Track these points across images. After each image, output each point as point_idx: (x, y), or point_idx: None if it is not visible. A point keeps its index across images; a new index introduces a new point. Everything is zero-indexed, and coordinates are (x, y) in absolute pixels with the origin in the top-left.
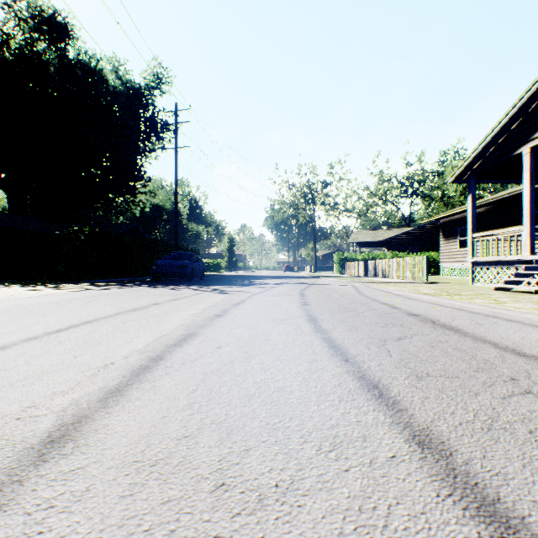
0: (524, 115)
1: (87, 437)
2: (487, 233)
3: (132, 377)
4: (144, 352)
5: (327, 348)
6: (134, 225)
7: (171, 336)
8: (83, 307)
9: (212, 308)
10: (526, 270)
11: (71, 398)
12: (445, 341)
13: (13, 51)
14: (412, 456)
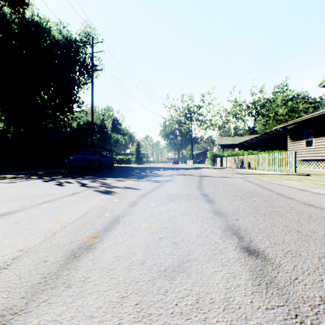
0: None
1: None
2: None
3: None
4: None
5: None
6: (72, 133)
7: None
8: None
9: None
10: None
11: None
12: None
13: None
14: None
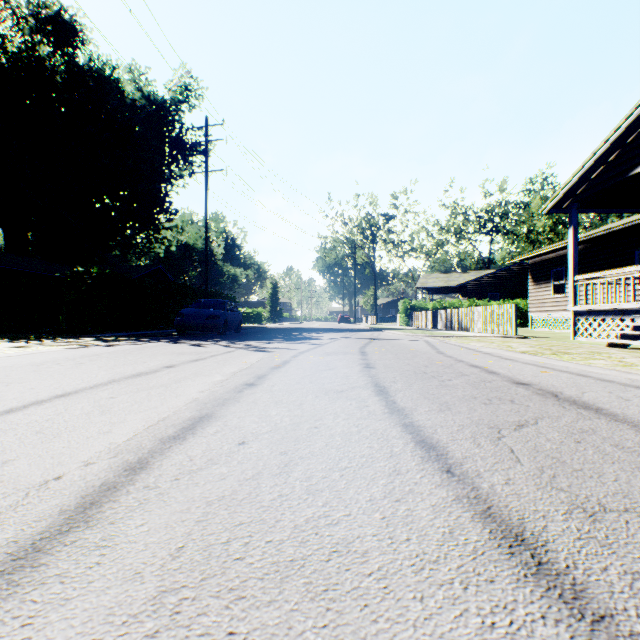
0: None
1: None
2: (593, 275)
3: (76, 512)
4: (120, 453)
5: (412, 444)
6: (158, 267)
7: (174, 421)
8: (69, 371)
9: (243, 372)
10: None
11: None
12: (591, 431)
13: (11, 56)
14: None
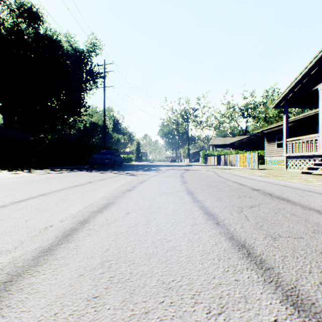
0: (320, 65)
1: (11, 298)
2: (295, 138)
3: (62, 237)
4: (75, 217)
5: (203, 214)
6: (80, 134)
7: (96, 205)
8: (42, 184)
9: (125, 185)
10: (321, 161)
11: (12, 257)
12: (283, 209)
13: (6, 29)
14: (292, 320)
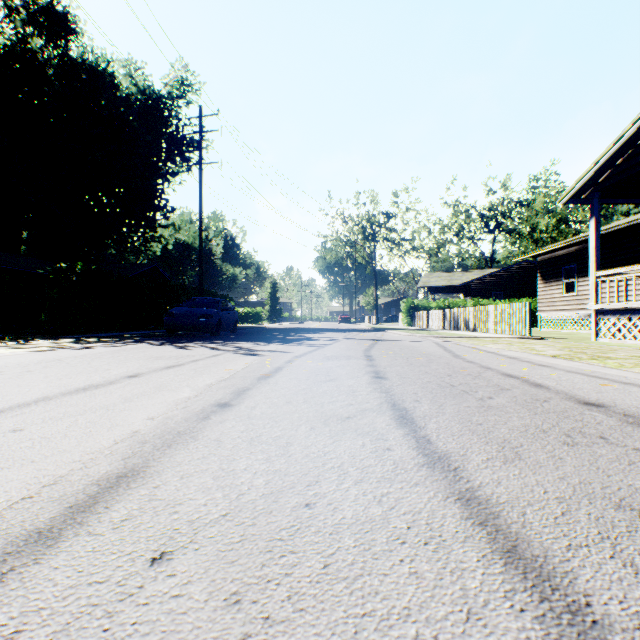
0: None
1: None
2: (618, 270)
3: None
4: None
5: (500, 566)
6: (154, 266)
7: (69, 486)
8: (1, 383)
9: (221, 384)
10: None
11: None
12: None
13: (2, 49)
14: None
